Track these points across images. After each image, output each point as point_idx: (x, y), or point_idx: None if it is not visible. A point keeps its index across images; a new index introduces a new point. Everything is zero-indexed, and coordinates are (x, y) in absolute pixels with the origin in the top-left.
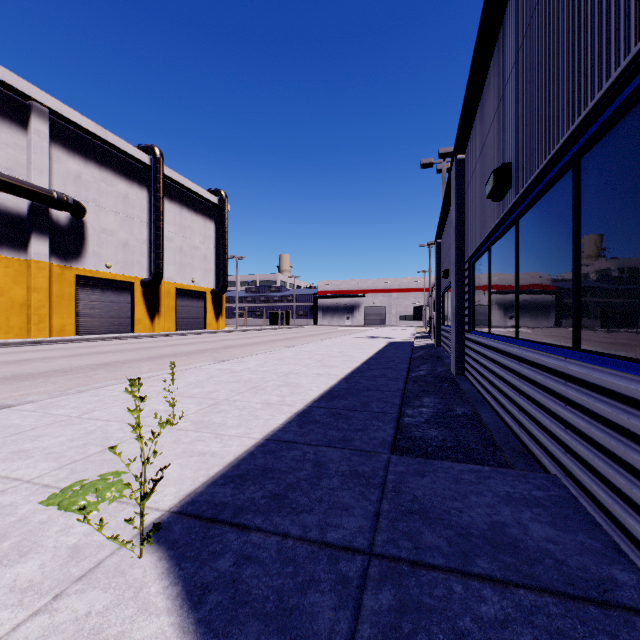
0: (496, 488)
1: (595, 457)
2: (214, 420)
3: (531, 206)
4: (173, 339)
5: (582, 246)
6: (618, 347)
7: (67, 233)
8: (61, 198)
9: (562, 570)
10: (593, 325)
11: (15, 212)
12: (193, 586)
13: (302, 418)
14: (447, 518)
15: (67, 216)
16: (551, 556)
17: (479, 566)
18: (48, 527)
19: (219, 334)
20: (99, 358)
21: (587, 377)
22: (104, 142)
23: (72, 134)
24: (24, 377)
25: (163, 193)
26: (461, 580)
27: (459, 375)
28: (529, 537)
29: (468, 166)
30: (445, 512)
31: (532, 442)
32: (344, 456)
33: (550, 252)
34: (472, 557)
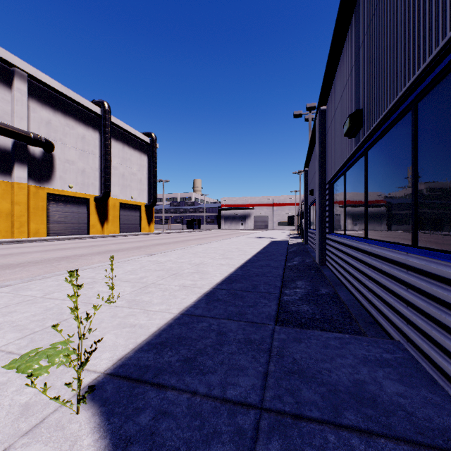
0: (355, 352)
1: (432, 329)
2: (143, 299)
3: (377, 140)
4: (117, 239)
5: (419, 168)
6: (450, 245)
7: (40, 163)
8: (36, 138)
9: (412, 421)
10: (428, 228)
11: (2, 147)
12: (118, 439)
13: (209, 297)
14: (320, 377)
15: (40, 151)
16: (402, 409)
17: (347, 418)
18: (6, 387)
19: (150, 235)
20: (63, 253)
21: (426, 268)
22: (67, 98)
23: (44, 92)
24: (6, 267)
25: (110, 135)
26: (334, 431)
27: (322, 264)
28: (384, 392)
29: (329, 114)
30: (318, 372)
31: (379, 315)
32: (240, 327)
33: (393, 174)
34: (341, 410)
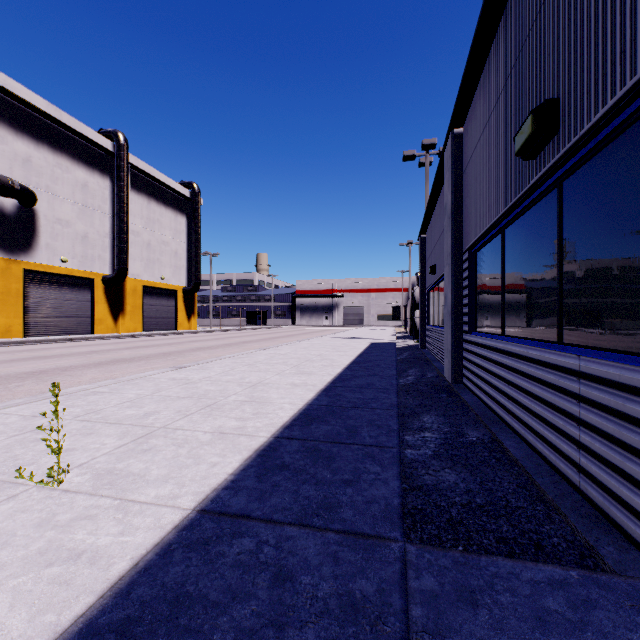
0: None
1: None
2: (131, 468)
3: (595, 153)
4: (137, 340)
5: None
6: None
7: (14, 222)
8: (5, 182)
9: None
10: None
11: None
12: None
13: (265, 460)
14: None
15: (14, 203)
16: None
17: None
18: None
19: (190, 335)
20: (37, 364)
21: None
22: (59, 123)
23: (20, 112)
24: None
25: (128, 182)
26: None
27: (456, 383)
28: None
29: (468, 139)
30: None
31: (615, 506)
32: (327, 550)
33: None
34: None
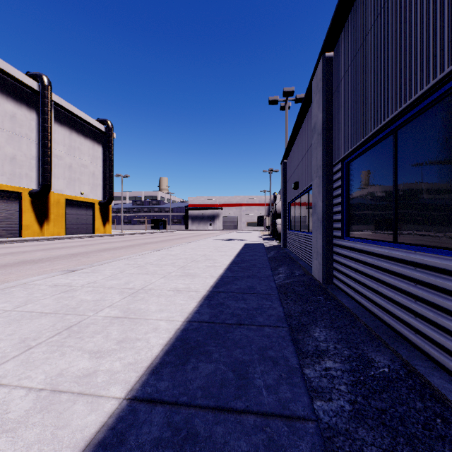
0: None
1: None
2: None
3: None
4: (57, 242)
5: None
6: None
7: None
8: None
9: None
10: None
11: None
12: None
13: None
14: None
15: None
16: None
17: None
18: None
19: (104, 237)
20: None
21: None
22: None
23: None
24: None
25: (51, 116)
26: None
27: (327, 283)
28: None
29: (342, 58)
30: None
31: None
32: None
33: None
34: None
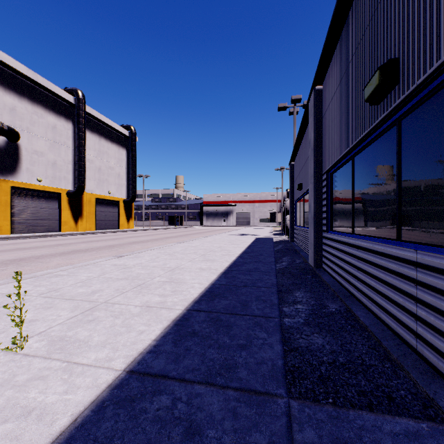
0: None
1: None
2: (78, 335)
3: (429, 98)
4: (91, 236)
5: None
6: None
7: (3, 153)
8: None
9: None
10: None
11: None
12: None
13: (179, 328)
14: None
15: (3, 140)
16: None
17: None
18: None
19: (129, 232)
20: (18, 254)
21: None
22: (35, 83)
23: (8, 75)
24: None
25: (84, 125)
26: None
27: (317, 267)
28: None
29: (326, 93)
30: None
31: None
32: (227, 406)
33: None
34: None
